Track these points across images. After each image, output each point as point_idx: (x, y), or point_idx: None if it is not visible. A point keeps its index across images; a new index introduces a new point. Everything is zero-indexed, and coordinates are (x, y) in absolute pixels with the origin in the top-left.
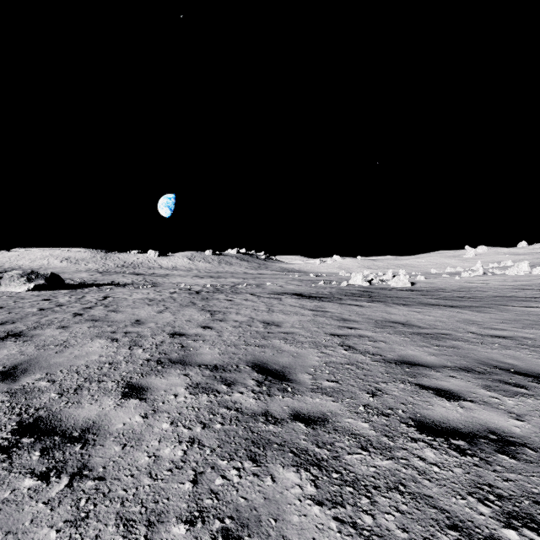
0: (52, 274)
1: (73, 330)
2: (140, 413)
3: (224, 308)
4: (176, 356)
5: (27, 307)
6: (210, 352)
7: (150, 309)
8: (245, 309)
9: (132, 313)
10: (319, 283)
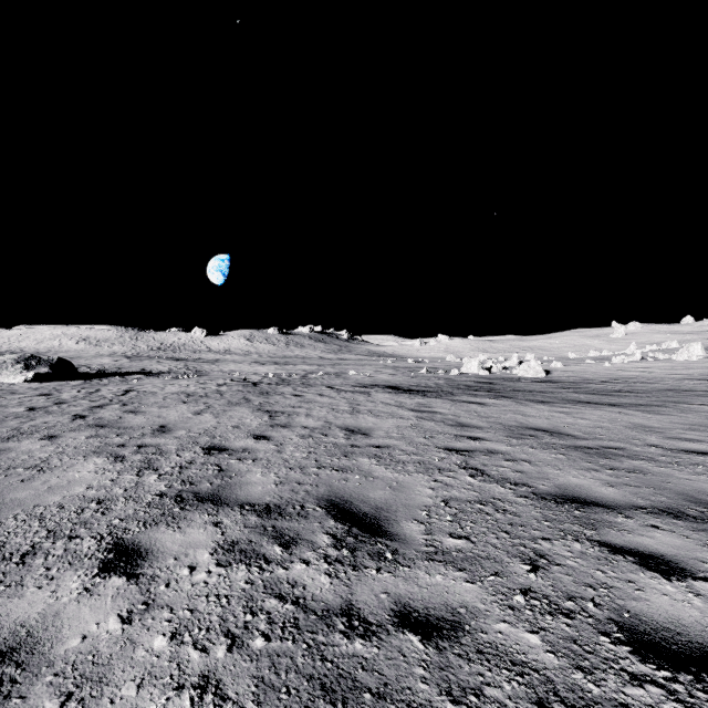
0: (60, 359)
1: (63, 442)
2: (120, 609)
3: (290, 407)
4: (208, 488)
5: (12, 406)
6: (262, 480)
7: (185, 408)
8: (320, 408)
9: (158, 415)
10: (420, 372)
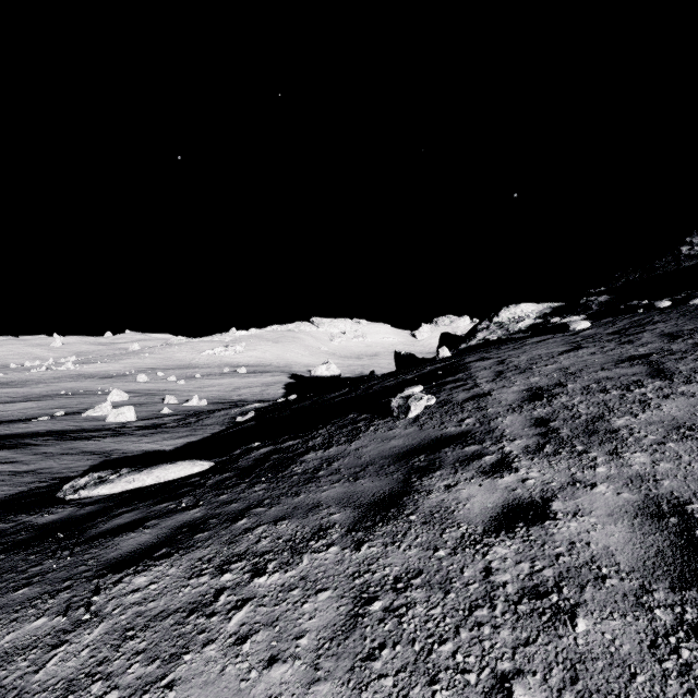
0: None
1: None
2: None
3: None
4: None
5: None
6: None
7: None
8: None
9: None
10: None
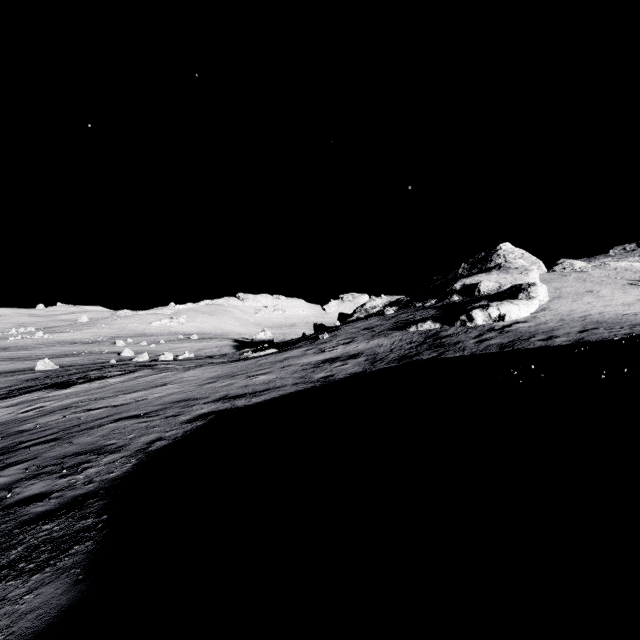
0: None
1: None
2: (11, 357)
3: None
4: None
5: None
6: None
7: None
8: None
9: None
10: None
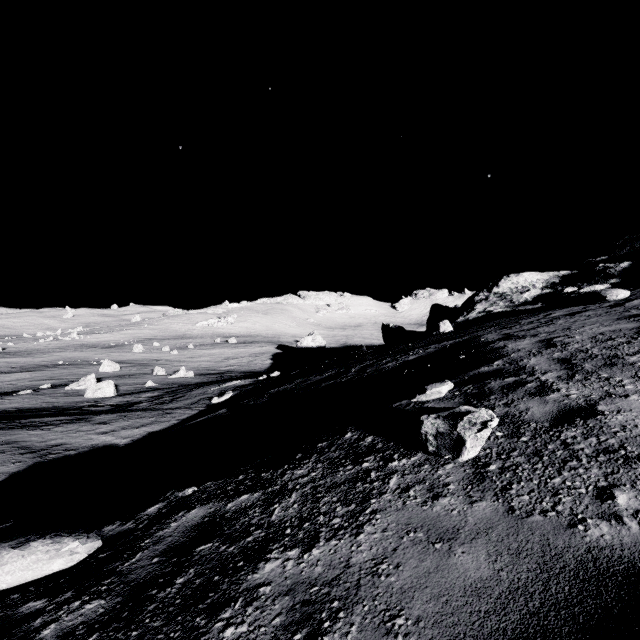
0: None
1: None
2: None
3: None
4: None
5: None
6: None
7: None
8: None
9: None
10: None
